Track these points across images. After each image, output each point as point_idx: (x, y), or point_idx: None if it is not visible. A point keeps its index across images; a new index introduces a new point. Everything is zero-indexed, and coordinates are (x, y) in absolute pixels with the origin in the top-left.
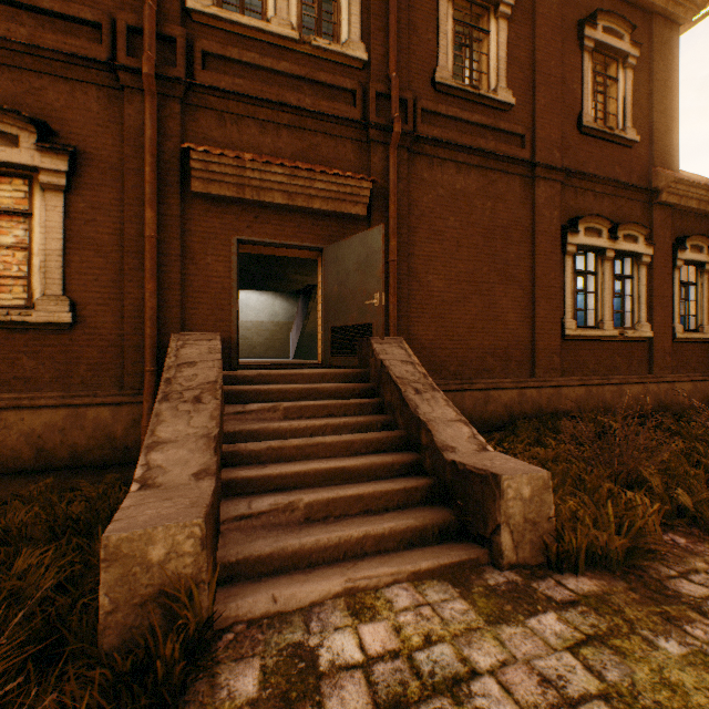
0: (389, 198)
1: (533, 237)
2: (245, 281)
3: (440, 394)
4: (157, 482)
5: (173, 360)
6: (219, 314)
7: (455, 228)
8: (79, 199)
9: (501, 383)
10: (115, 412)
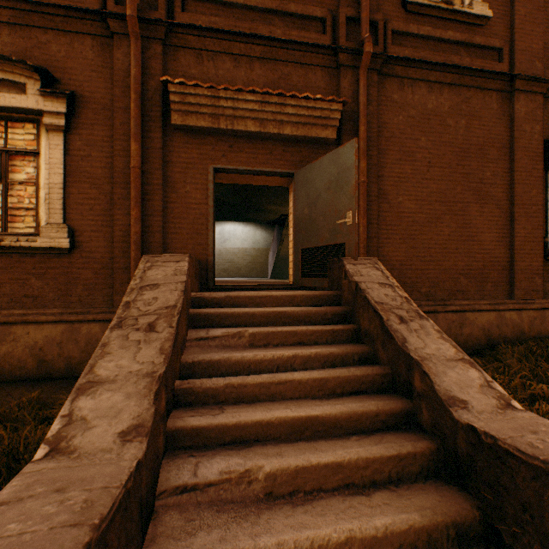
0: (359, 120)
1: (511, 154)
2: (229, 213)
3: (429, 324)
4: (72, 445)
5: (137, 282)
6: (197, 238)
7: (427, 148)
8: (76, 138)
9: (477, 305)
10: (104, 328)
